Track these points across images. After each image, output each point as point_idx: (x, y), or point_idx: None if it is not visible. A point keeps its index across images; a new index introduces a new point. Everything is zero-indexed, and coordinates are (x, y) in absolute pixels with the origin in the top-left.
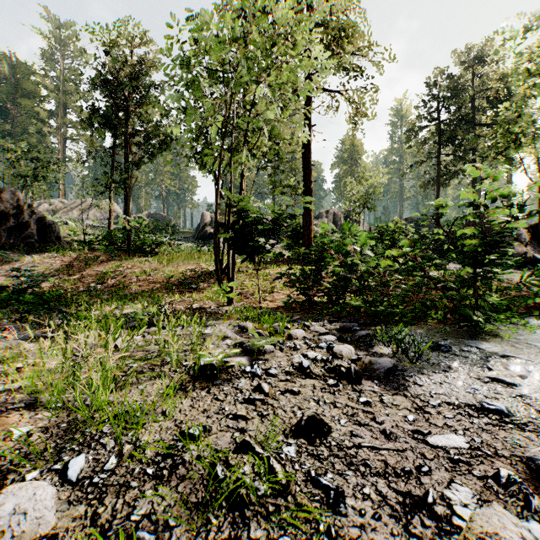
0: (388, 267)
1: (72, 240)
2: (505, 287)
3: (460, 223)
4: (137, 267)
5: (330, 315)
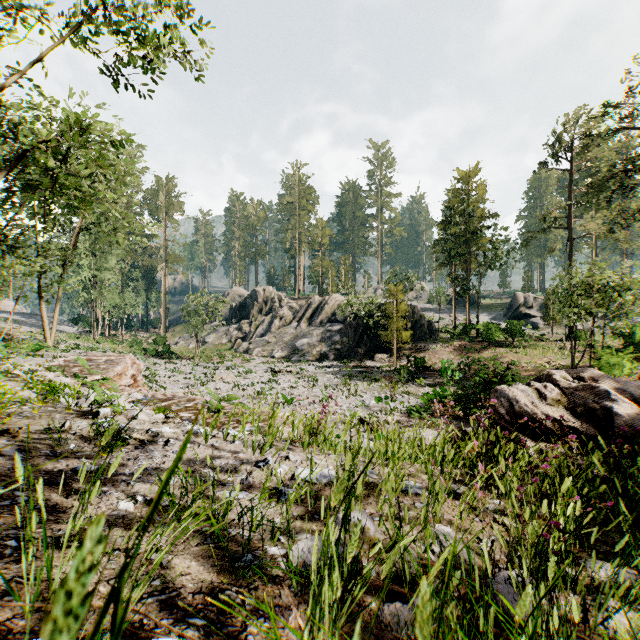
0: None
1: (439, 330)
2: None
3: None
4: (506, 357)
5: None
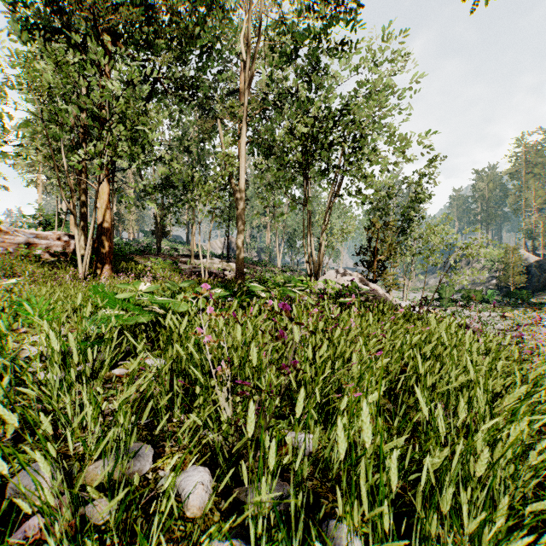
0: None
1: None
2: None
3: None
4: None
5: None
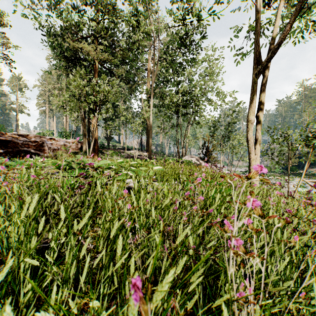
0: None
1: None
2: None
3: None
4: None
5: None
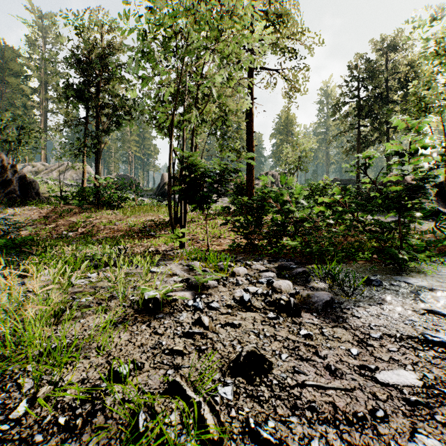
0: (320, 214)
1: (50, 195)
2: (422, 231)
3: (385, 172)
4: (105, 218)
5: (269, 256)
